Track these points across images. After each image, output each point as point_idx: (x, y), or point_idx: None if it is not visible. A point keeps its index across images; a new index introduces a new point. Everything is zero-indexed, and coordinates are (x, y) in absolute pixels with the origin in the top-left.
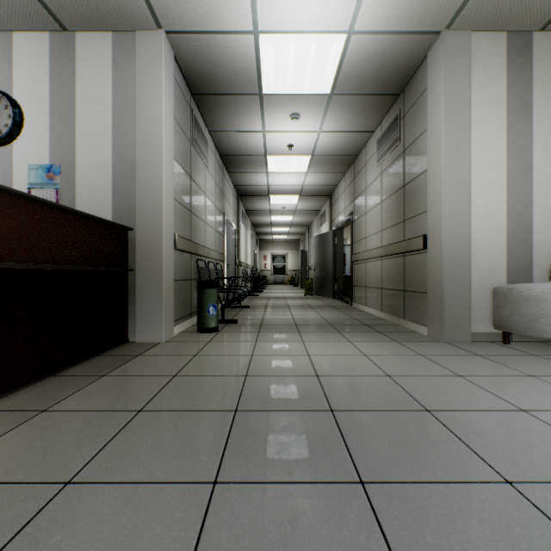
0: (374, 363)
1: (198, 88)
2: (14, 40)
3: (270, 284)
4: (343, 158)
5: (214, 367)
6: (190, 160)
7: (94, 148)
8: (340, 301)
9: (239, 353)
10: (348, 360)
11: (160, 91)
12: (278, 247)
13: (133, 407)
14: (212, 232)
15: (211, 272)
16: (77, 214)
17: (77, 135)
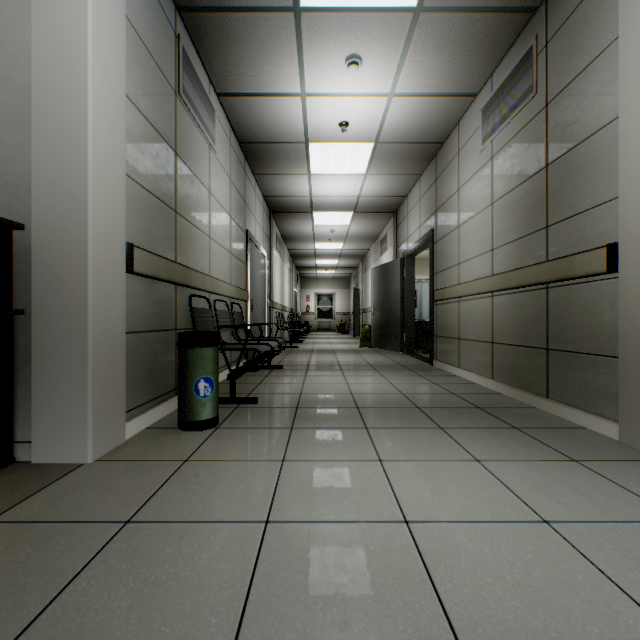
0: (601, 572)
1: None
2: None
3: (314, 331)
4: (420, 149)
5: (145, 598)
6: (175, 123)
7: None
8: (412, 357)
9: (238, 511)
10: (517, 550)
11: None
12: (324, 285)
13: None
14: (224, 254)
15: (220, 316)
16: None
17: None
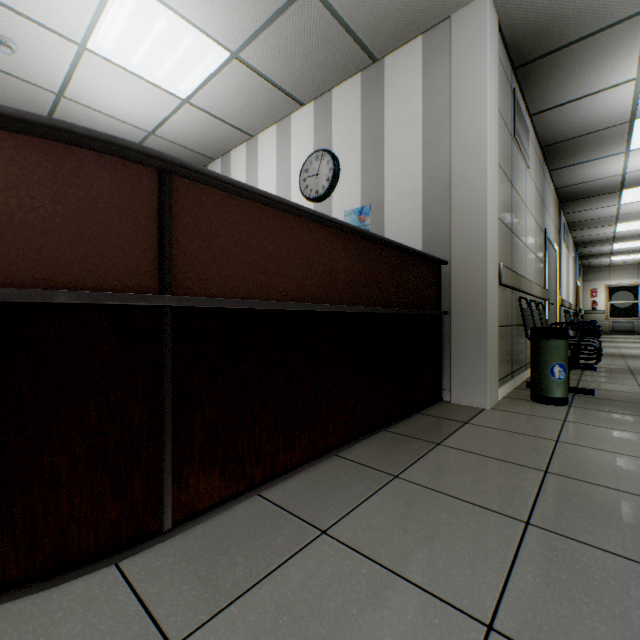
0: None
1: (525, 55)
2: (332, 98)
3: (604, 333)
4: None
5: (613, 473)
6: (510, 161)
7: (402, 177)
8: None
9: None
10: None
11: (483, 76)
12: (620, 274)
13: (510, 511)
14: (531, 258)
15: (533, 315)
16: (400, 250)
17: (385, 169)
